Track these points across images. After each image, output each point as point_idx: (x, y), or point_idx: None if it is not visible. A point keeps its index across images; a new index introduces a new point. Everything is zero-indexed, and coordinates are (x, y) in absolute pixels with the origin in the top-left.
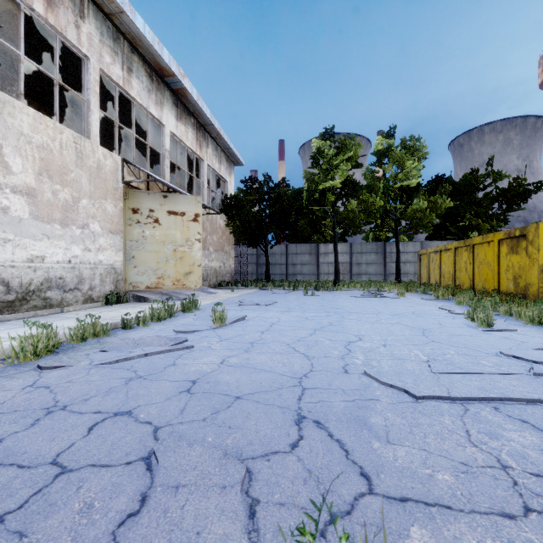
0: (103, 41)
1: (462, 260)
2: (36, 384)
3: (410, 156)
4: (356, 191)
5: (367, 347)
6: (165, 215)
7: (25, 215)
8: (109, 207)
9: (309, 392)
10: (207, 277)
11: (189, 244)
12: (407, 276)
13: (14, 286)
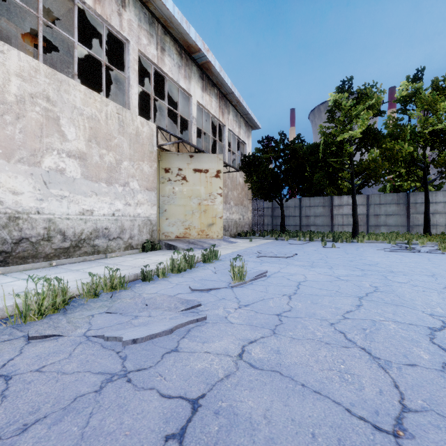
0: (141, 26)
1: None
2: (2, 370)
3: (444, 97)
4: (378, 140)
5: None
6: (191, 172)
7: (77, 176)
8: (146, 168)
9: None
10: (228, 228)
11: (212, 198)
12: (436, 227)
13: (69, 235)
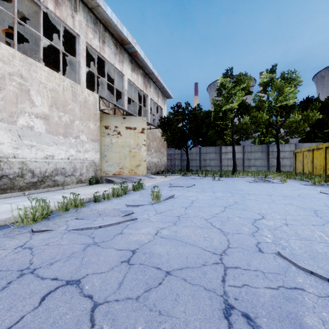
0: (88, 25)
1: None
2: (25, 245)
3: (288, 84)
4: (248, 110)
5: (272, 225)
6: (124, 129)
7: (42, 131)
8: (91, 125)
9: (231, 272)
10: (150, 168)
11: (138, 147)
12: (284, 167)
13: (37, 173)
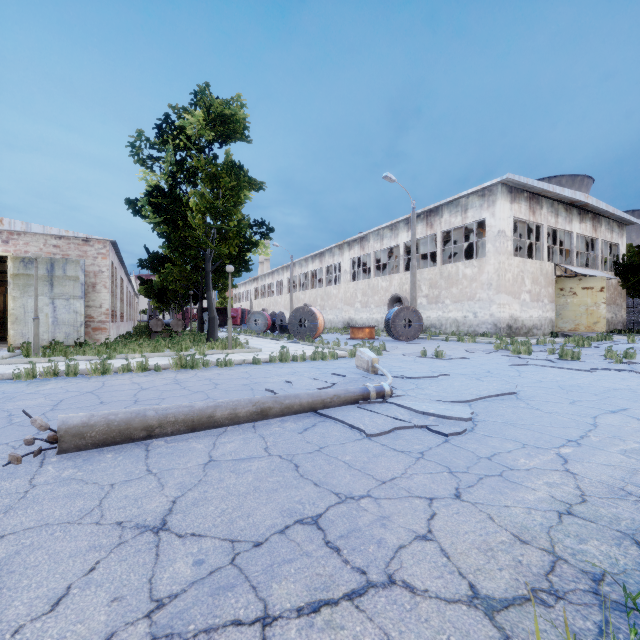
0: (548, 211)
1: None
2: None
3: None
4: None
5: None
6: (579, 290)
7: (528, 301)
8: (550, 290)
9: None
10: None
11: (596, 305)
12: None
13: (526, 327)
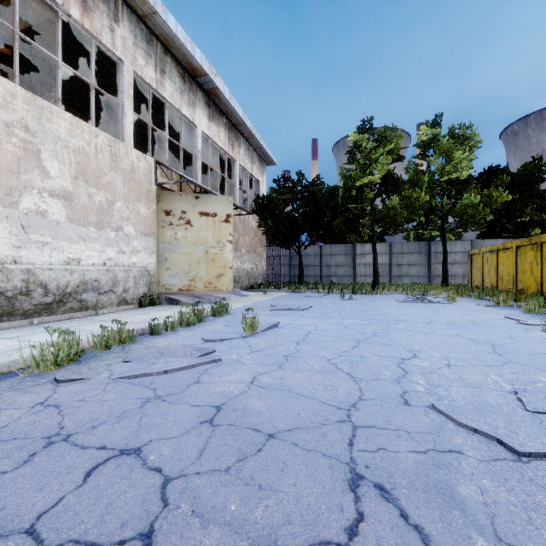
0: (137, 44)
1: (526, 261)
2: (47, 402)
3: (459, 146)
4: (398, 186)
5: (427, 367)
6: (196, 216)
7: (62, 219)
8: (143, 209)
9: (362, 433)
10: (239, 279)
11: (221, 246)
12: (455, 278)
13: (52, 288)
